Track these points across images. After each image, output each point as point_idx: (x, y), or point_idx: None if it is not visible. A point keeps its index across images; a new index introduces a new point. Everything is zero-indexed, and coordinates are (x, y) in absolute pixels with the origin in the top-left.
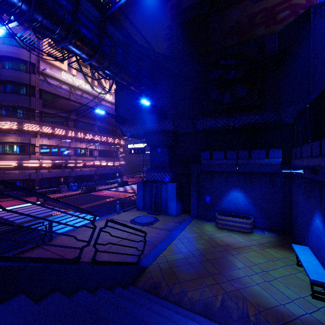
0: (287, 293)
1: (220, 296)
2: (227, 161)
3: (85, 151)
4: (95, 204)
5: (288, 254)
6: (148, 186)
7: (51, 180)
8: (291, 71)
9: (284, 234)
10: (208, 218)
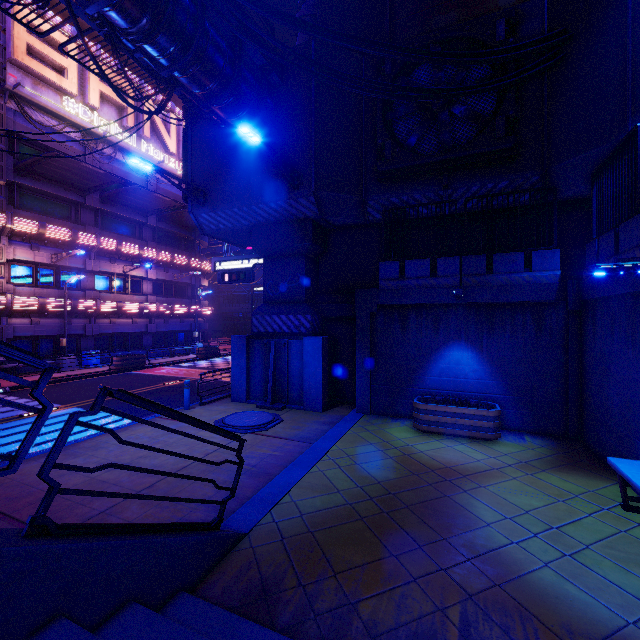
0: (630, 586)
1: (455, 610)
2: (438, 281)
3: (121, 281)
4: (137, 392)
5: (592, 484)
6: (258, 345)
7: (38, 342)
8: (580, 74)
9: (568, 440)
10: (396, 411)
